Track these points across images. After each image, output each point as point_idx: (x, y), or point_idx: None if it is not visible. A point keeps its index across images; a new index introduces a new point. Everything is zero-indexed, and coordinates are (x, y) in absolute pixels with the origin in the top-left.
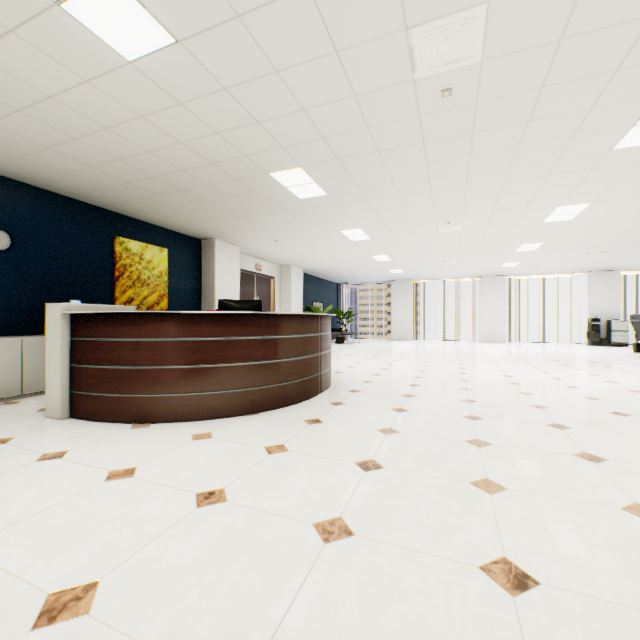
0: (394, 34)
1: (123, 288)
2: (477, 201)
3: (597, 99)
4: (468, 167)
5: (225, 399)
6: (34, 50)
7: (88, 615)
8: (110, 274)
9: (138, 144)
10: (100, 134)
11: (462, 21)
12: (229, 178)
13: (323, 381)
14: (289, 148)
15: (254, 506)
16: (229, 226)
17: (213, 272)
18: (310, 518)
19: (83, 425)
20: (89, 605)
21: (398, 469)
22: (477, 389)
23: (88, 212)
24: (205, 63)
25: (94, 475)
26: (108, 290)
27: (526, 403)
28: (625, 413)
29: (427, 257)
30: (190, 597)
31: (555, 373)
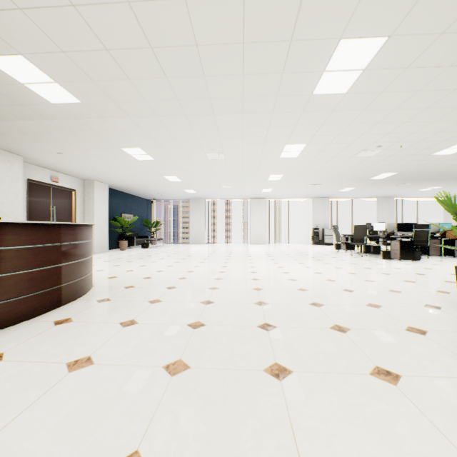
0: None
1: None
2: (228, 131)
3: (294, 29)
4: (208, 91)
5: None
6: None
7: None
8: None
9: None
10: None
11: None
12: None
13: (66, 293)
14: None
15: None
16: None
17: None
18: None
19: None
20: None
21: None
22: (223, 288)
23: None
24: None
25: None
26: None
27: (253, 300)
28: (320, 303)
29: (209, 180)
30: None
31: (286, 267)
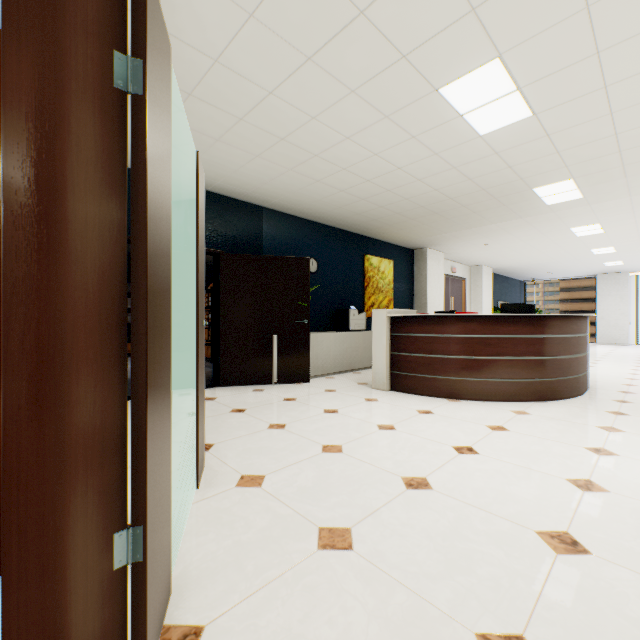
0: None
1: (368, 295)
2: None
3: None
4: None
5: (518, 386)
6: (417, 144)
7: (611, 492)
8: (361, 285)
9: (432, 186)
10: (409, 184)
11: None
12: (487, 198)
13: (587, 380)
14: (572, 166)
15: None
16: (450, 236)
17: (425, 278)
18: None
19: (408, 396)
20: (603, 488)
21: None
22: None
23: (350, 238)
24: (544, 123)
25: (478, 426)
26: (360, 297)
27: None
28: None
29: None
30: None
31: None
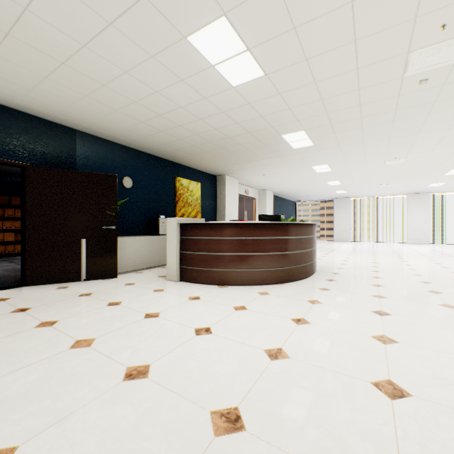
0: (399, 56)
1: (179, 208)
2: (423, 142)
3: None
4: (423, 122)
5: (267, 274)
6: (187, 87)
7: (290, 358)
8: (173, 199)
9: (212, 126)
10: (194, 122)
11: (448, 44)
12: (254, 140)
13: (314, 266)
14: (301, 120)
15: (328, 326)
16: (238, 167)
17: (224, 196)
18: (366, 334)
19: (191, 285)
20: (287, 355)
21: (402, 316)
22: (426, 275)
23: (164, 163)
24: (275, 83)
25: (226, 307)
26: (172, 209)
27: None
28: None
29: (369, 181)
30: (332, 357)
31: None
